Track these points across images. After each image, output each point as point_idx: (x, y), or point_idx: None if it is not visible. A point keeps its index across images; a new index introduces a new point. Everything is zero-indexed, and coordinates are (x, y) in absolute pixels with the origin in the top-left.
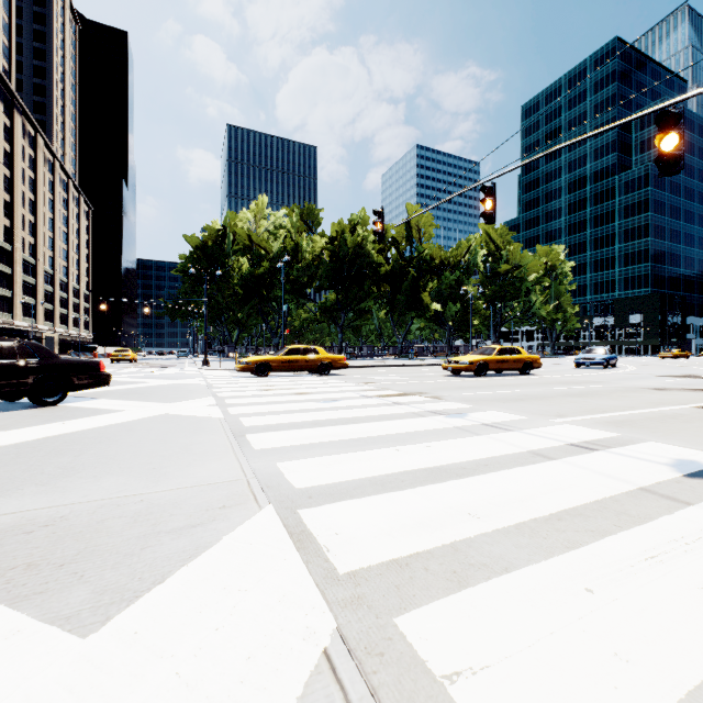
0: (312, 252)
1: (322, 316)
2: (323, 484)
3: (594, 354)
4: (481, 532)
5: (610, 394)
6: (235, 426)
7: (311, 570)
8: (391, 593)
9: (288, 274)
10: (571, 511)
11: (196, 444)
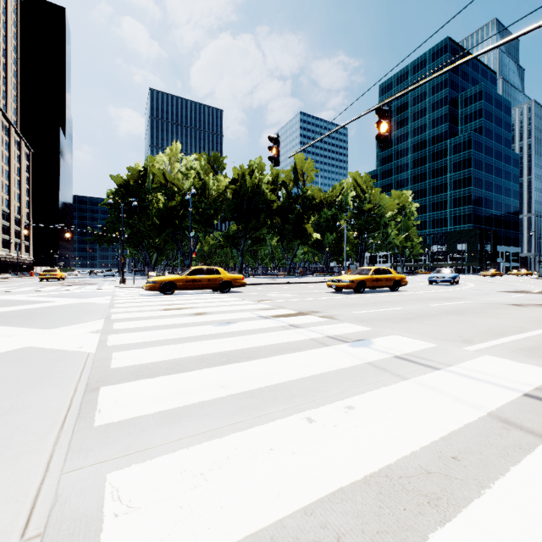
0: (217, 190)
1: (225, 243)
2: None
3: (443, 273)
4: None
5: (484, 311)
6: (98, 369)
7: None
8: None
9: (197, 207)
10: None
11: (13, 412)
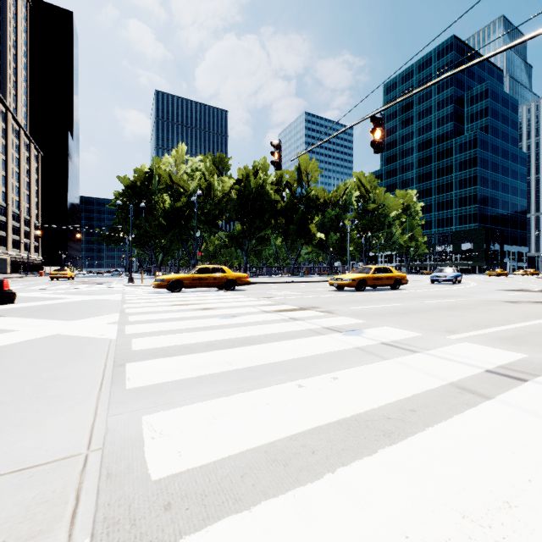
0: (222, 190)
1: (230, 242)
2: (196, 466)
3: (445, 272)
4: None
5: (477, 307)
6: (121, 351)
7: None
8: None
9: (202, 208)
10: None
11: (58, 380)
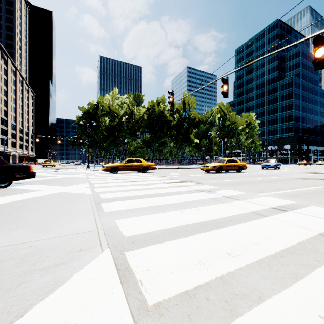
0: (139, 115)
1: (144, 145)
2: (141, 233)
3: (270, 162)
4: (238, 267)
5: (282, 181)
6: (96, 198)
7: (129, 302)
8: (185, 323)
9: (127, 125)
10: (287, 250)
11: (73, 209)
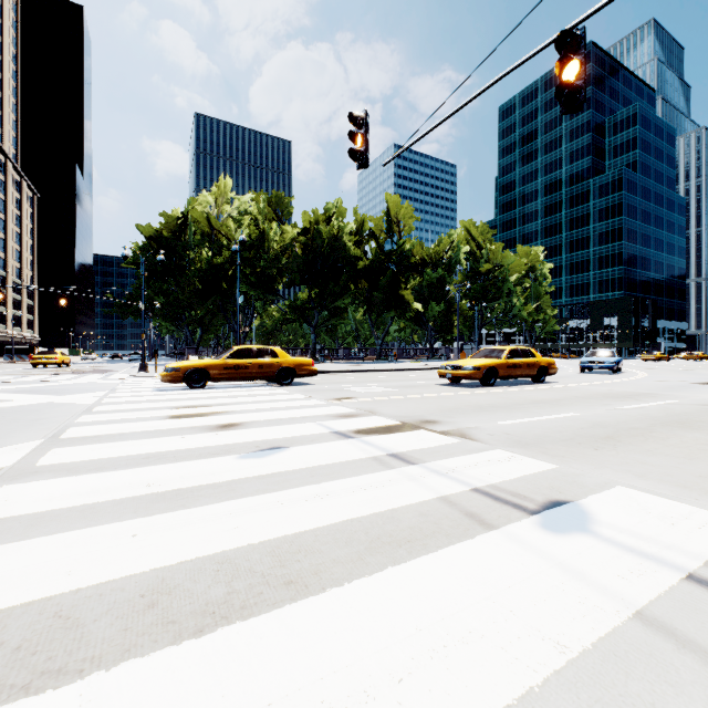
0: (281, 242)
1: (292, 315)
2: None
3: (601, 356)
4: None
5: None
6: None
7: None
8: None
9: (254, 266)
10: None
11: None
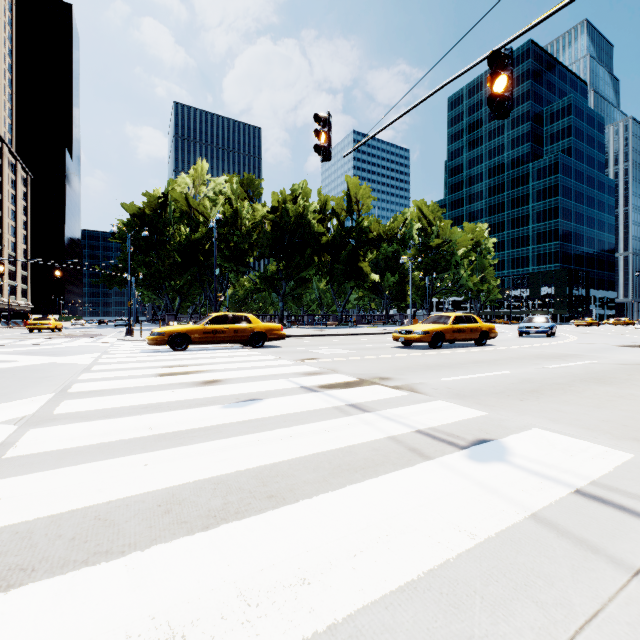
0: (253, 219)
1: (262, 285)
2: None
3: (537, 322)
4: None
5: (635, 378)
6: None
7: None
8: None
9: (228, 241)
10: None
11: None
